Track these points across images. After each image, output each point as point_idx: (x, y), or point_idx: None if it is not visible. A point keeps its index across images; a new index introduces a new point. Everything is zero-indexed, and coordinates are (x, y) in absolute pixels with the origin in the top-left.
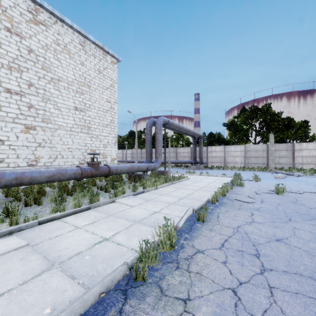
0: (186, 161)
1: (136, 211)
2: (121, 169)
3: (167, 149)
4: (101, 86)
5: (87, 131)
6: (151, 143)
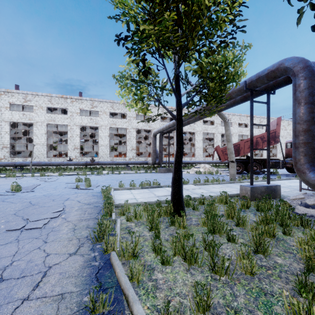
0: None
1: None
2: None
3: None
4: None
5: None
6: None
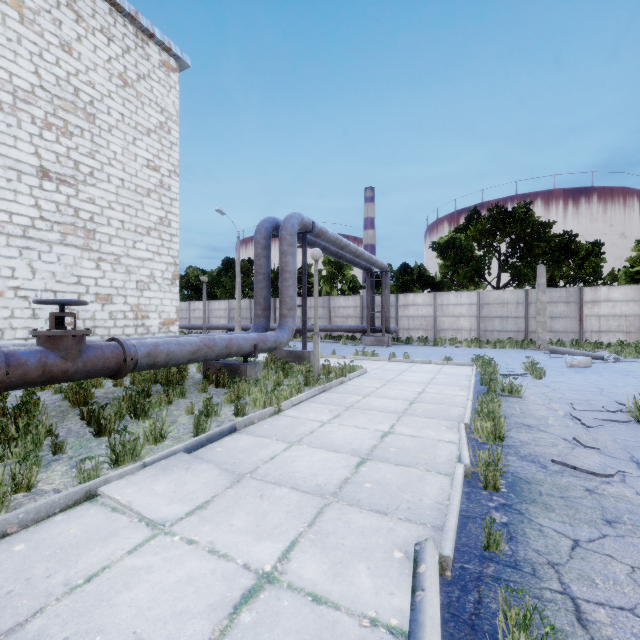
0: (352, 326)
1: (161, 578)
2: (171, 352)
3: (309, 300)
4: (132, 123)
5: (84, 241)
6: (269, 280)
